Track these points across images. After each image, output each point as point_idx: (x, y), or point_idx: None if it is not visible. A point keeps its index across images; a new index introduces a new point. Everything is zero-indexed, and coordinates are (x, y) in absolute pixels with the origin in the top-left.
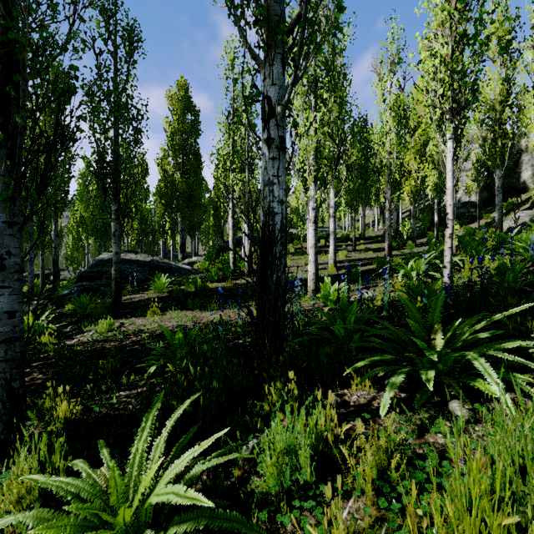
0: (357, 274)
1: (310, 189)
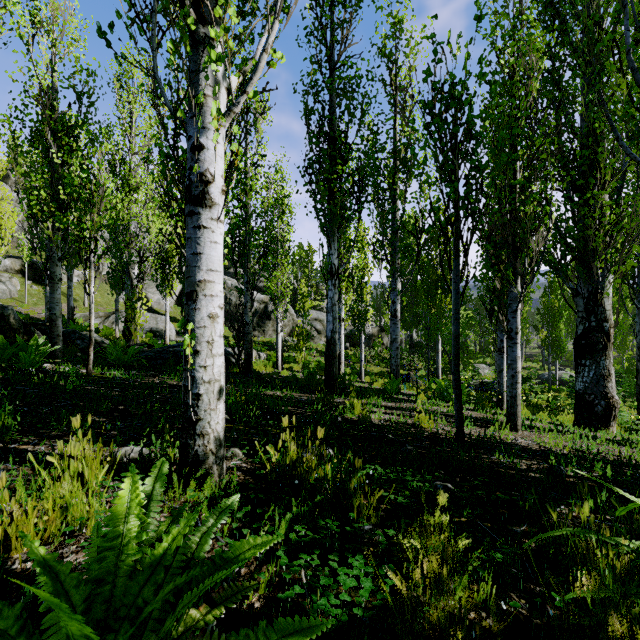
0: None
1: None
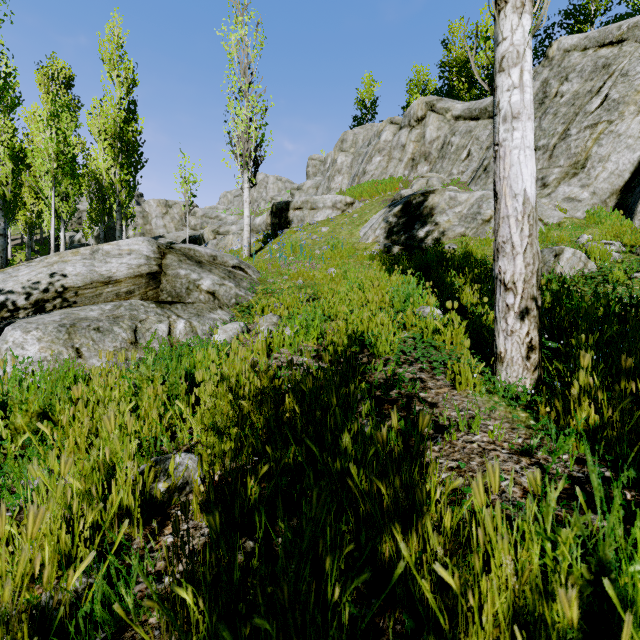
0: None
1: None
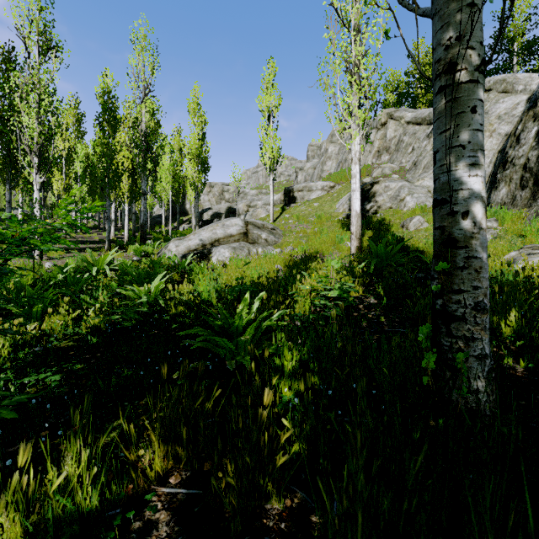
0: (134, 239)
1: (127, 203)
